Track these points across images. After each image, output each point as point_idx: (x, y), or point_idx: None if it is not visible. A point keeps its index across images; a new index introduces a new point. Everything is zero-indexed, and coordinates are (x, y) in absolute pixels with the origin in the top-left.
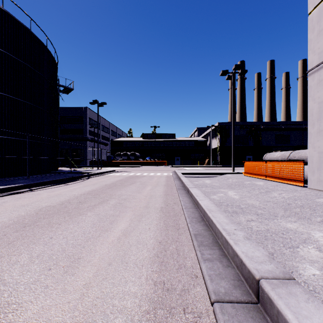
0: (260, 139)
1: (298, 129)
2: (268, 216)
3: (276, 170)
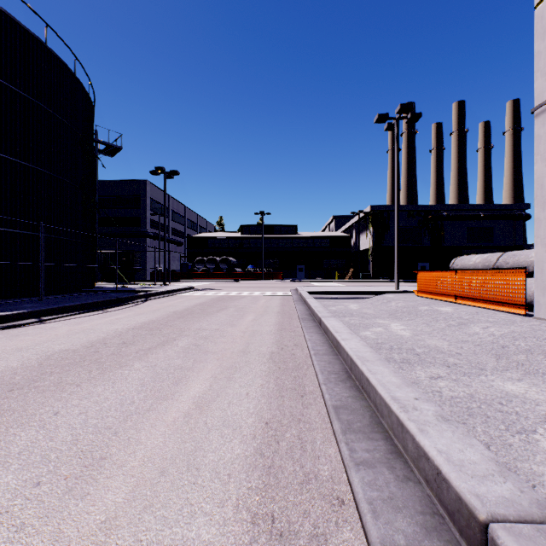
0: (442, 235)
1: (507, 218)
2: (468, 369)
3: (474, 286)
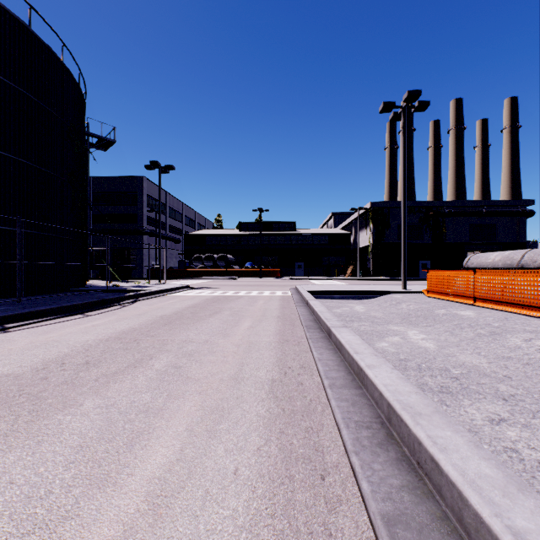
0: (444, 231)
1: (510, 214)
2: (534, 404)
3: (499, 287)
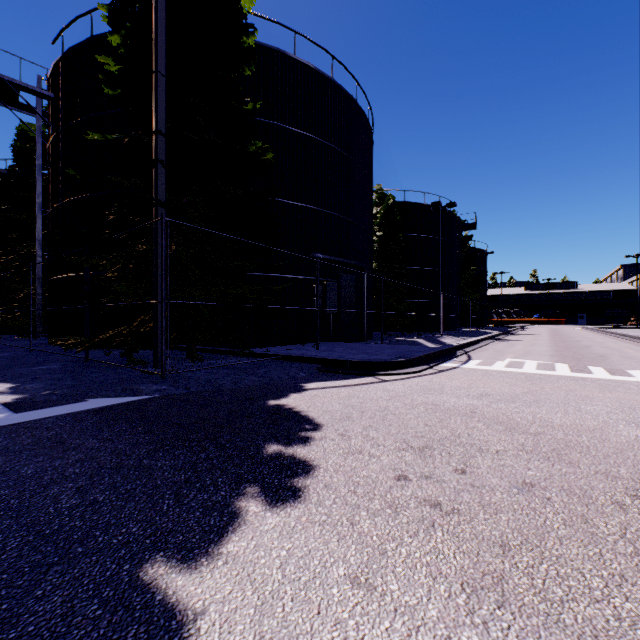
0: None
1: None
2: None
3: None
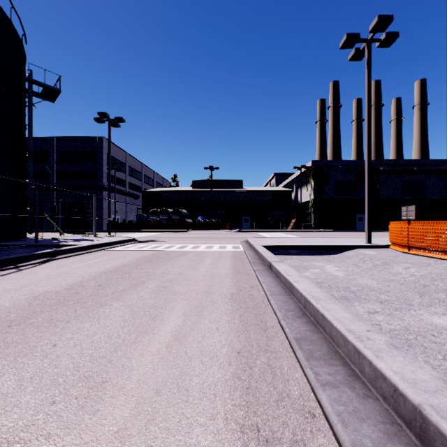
0: (378, 188)
1: (439, 172)
2: None
3: None
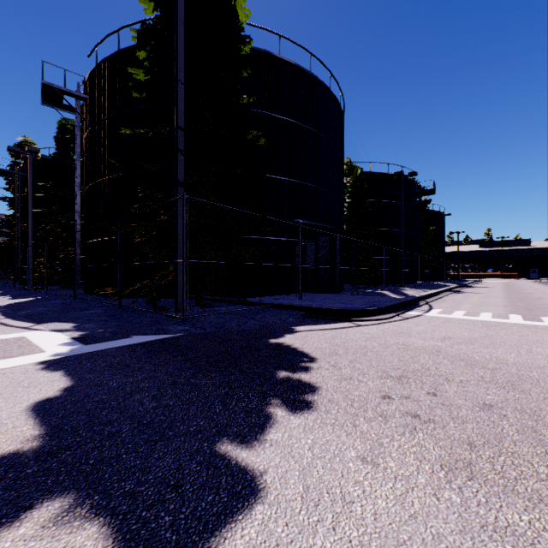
0: None
1: None
2: None
3: None
